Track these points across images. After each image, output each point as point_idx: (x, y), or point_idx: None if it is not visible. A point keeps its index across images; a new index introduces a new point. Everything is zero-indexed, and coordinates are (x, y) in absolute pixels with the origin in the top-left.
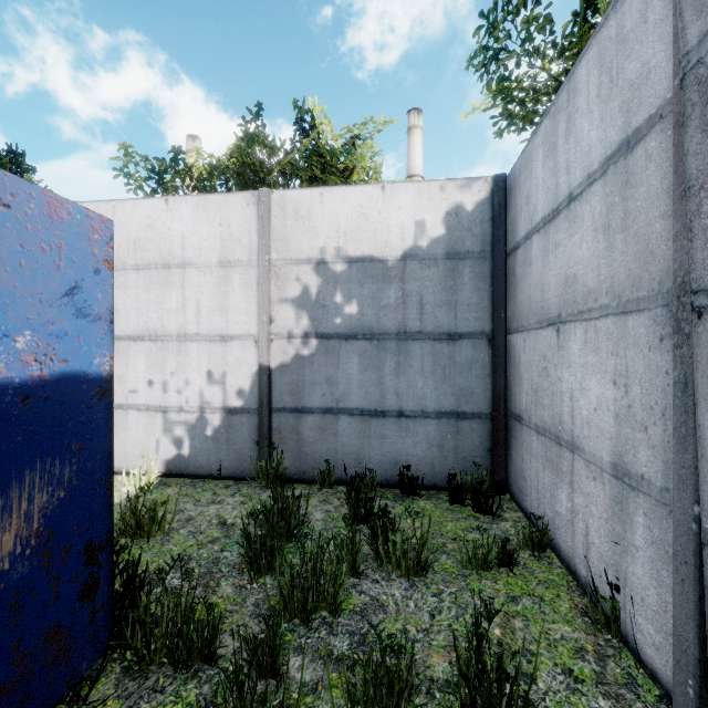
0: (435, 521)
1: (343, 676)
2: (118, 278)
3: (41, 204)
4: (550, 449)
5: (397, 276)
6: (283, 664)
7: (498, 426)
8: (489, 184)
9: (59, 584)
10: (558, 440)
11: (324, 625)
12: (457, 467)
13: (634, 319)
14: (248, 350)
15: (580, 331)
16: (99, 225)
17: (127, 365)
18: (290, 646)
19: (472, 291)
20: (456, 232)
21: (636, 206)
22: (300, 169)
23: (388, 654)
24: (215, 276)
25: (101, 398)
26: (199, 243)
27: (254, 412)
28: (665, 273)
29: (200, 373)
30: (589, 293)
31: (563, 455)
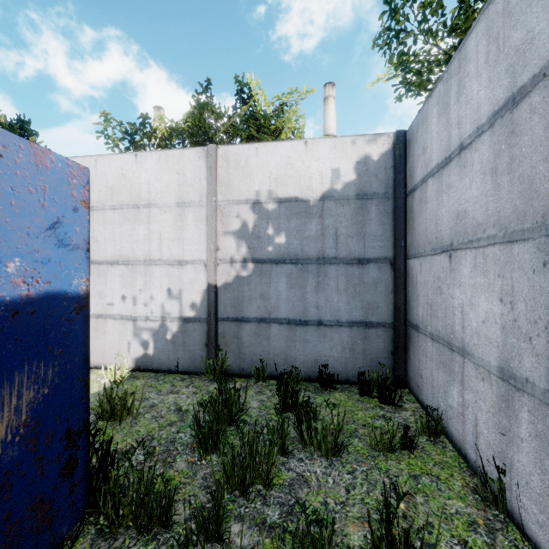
0: (348, 410)
1: (275, 541)
2: (99, 216)
3: (28, 154)
4: (443, 353)
5: (317, 213)
6: (226, 531)
7: (399, 333)
8: (391, 138)
9: (43, 464)
10: (450, 346)
11: (259, 497)
12: (365, 366)
13: (519, 247)
14: (199, 272)
15: (470, 257)
16: (77, 171)
17: (106, 284)
18: (231, 514)
19: (378, 225)
20: (364, 178)
21: (521, 152)
22: (240, 130)
23: (312, 523)
24: (173, 213)
25: (78, 312)
26: (161, 188)
27: (204, 320)
28: (548, 208)
29: (162, 290)
30: (478, 226)
31: (455, 358)
